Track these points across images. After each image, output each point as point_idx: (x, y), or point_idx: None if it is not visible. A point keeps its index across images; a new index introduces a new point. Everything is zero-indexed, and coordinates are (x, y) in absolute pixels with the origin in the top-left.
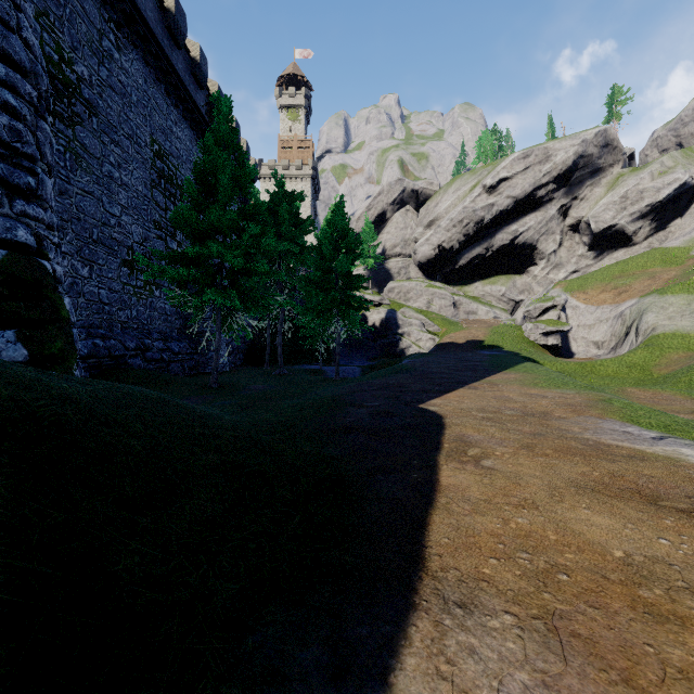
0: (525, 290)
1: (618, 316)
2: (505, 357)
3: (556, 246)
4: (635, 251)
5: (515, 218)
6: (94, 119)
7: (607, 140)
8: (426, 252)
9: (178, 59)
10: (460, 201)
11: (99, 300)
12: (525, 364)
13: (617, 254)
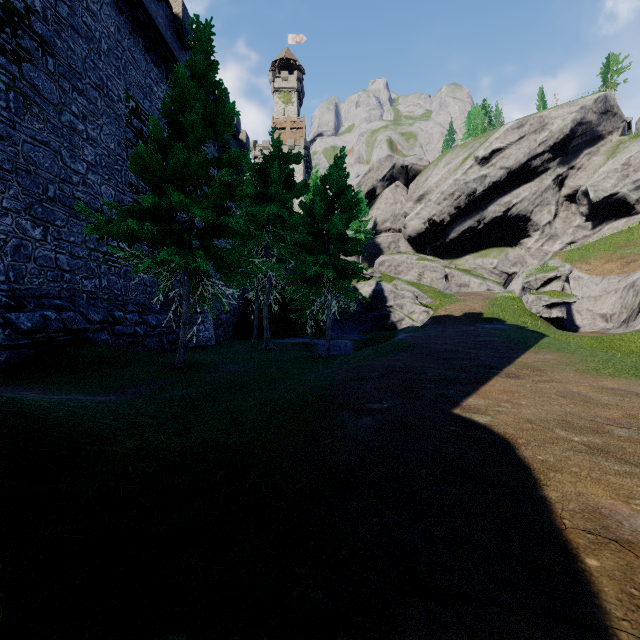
0: (518, 262)
1: (629, 286)
2: (514, 331)
3: (551, 217)
4: (638, 220)
5: (508, 189)
6: (50, 60)
7: (607, 106)
8: (416, 226)
9: (158, 12)
10: (451, 174)
11: (56, 267)
12: (548, 340)
13: (617, 224)
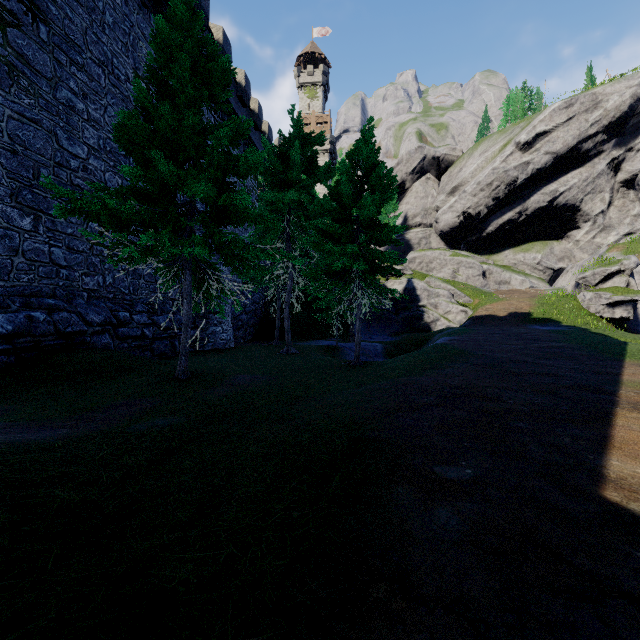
0: (565, 256)
1: None
2: (580, 334)
3: (605, 206)
4: None
5: (554, 177)
6: (43, 27)
7: None
8: (449, 220)
9: None
10: (488, 163)
11: (50, 262)
12: (637, 347)
13: None
